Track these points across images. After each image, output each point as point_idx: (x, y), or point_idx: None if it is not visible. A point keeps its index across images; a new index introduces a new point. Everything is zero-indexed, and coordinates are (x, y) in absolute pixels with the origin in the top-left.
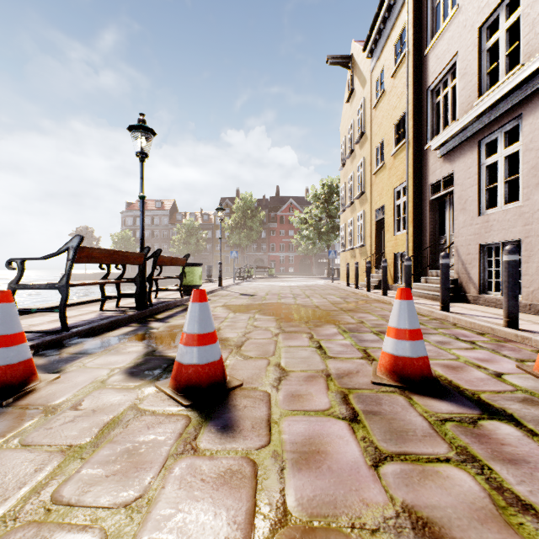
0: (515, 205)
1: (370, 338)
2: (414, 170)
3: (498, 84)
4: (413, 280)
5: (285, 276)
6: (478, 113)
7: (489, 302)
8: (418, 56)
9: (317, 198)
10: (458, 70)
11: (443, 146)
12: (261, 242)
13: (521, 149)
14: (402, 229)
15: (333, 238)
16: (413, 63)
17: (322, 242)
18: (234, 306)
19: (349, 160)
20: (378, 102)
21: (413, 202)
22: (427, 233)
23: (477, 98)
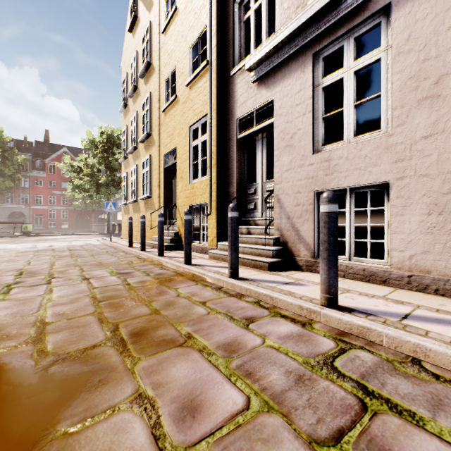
0: (374, 135)
1: None
2: (219, 100)
3: None
4: (217, 239)
5: (51, 234)
6: (326, 2)
7: None
8: None
9: (94, 145)
10: None
11: (260, 65)
12: (21, 192)
13: (385, 56)
14: (200, 175)
15: (113, 192)
16: None
17: (101, 195)
18: None
19: (132, 99)
20: (169, 24)
21: (218, 140)
22: (234, 180)
23: None
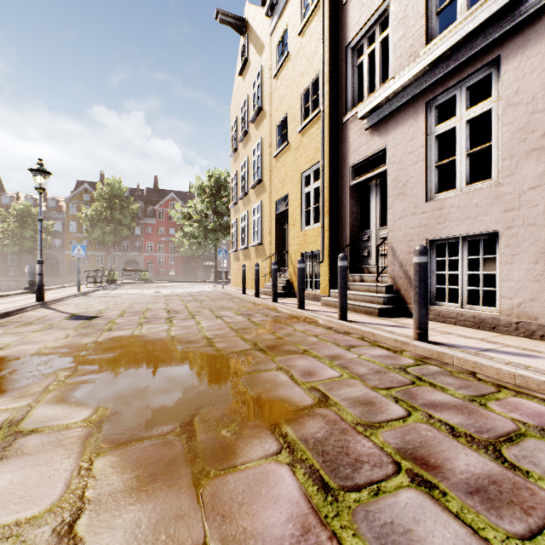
0: (486, 184)
1: (450, 544)
2: (331, 147)
3: (463, 19)
4: (329, 287)
5: (164, 281)
6: (435, 57)
7: (446, 317)
8: (335, 5)
9: (203, 190)
10: (394, 13)
11: (373, 113)
12: (134, 239)
13: (496, 107)
14: (312, 222)
15: (221, 237)
16: (330, 12)
17: (208, 241)
18: (10, 360)
19: (242, 144)
20: (280, 69)
21: (330, 188)
22: (347, 227)
23: (425, 45)
